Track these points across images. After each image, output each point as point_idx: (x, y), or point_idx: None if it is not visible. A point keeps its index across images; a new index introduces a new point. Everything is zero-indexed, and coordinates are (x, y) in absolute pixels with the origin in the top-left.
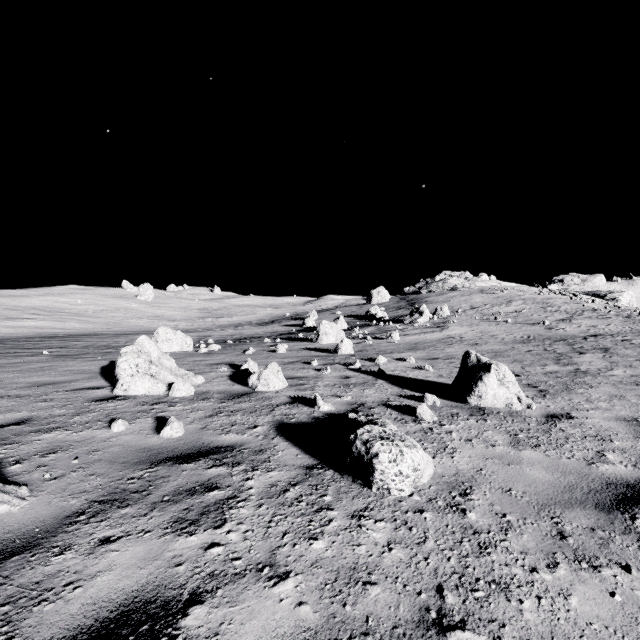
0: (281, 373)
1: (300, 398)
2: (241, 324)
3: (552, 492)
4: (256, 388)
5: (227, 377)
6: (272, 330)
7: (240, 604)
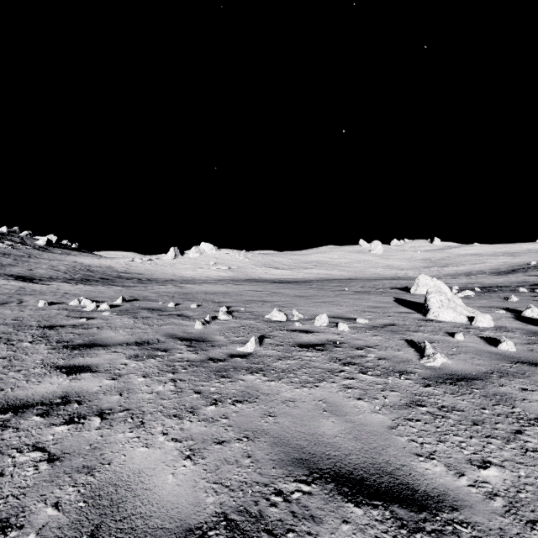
0: None
1: None
2: (471, 273)
3: None
4: None
5: (512, 318)
6: (517, 280)
7: None
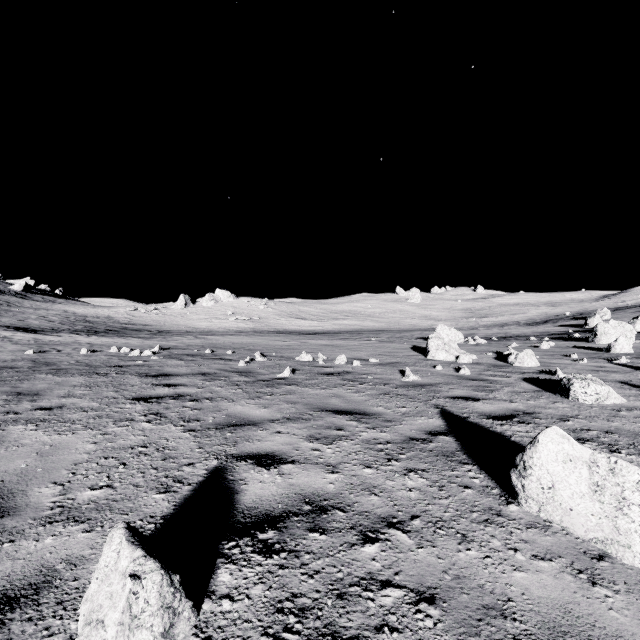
0: (534, 356)
1: (546, 371)
2: (507, 324)
3: None
4: (513, 364)
5: (492, 358)
6: (542, 330)
7: (498, 402)
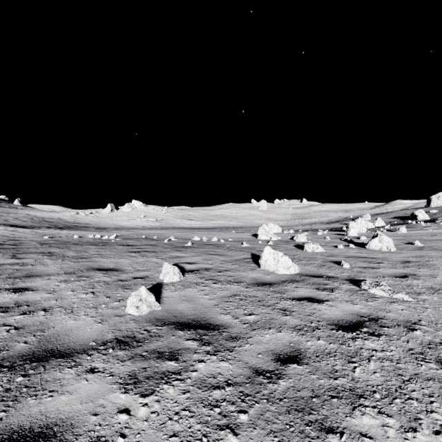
0: (304, 237)
1: None
2: (315, 223)
3: (343, 255)
4: (295, 240)
5: (289, 238)
6: (331, 226)
7: None
